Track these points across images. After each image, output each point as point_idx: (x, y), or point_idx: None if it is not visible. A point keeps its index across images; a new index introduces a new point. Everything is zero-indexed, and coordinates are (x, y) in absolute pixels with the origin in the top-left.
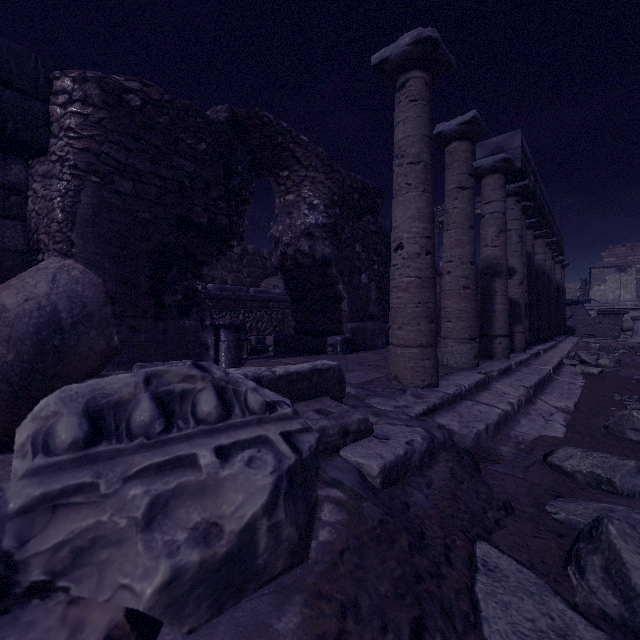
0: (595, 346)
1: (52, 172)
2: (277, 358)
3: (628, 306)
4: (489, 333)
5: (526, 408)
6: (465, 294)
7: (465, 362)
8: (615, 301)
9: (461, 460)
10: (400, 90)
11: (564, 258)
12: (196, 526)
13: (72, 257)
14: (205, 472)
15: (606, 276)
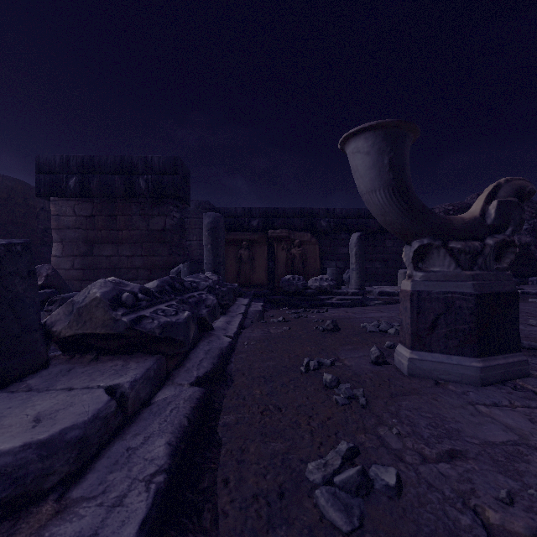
0: None
1: None
2: None
3: None
4: None
5: None
6: None
7: None
8: None
9: None
10: None
11: None
12: None
13: None
14: None
15: None
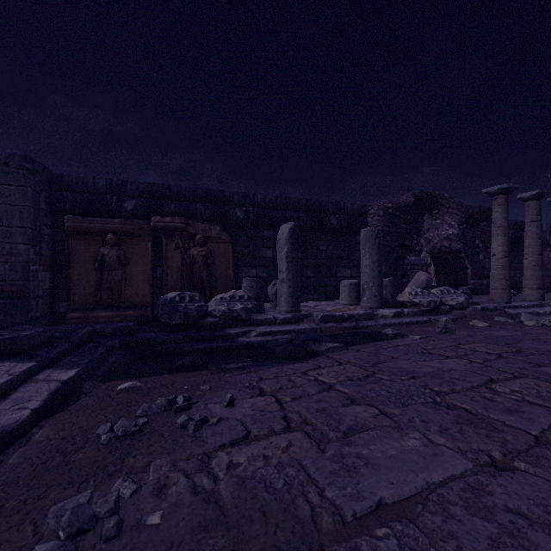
0: None
1: None
2: None
3: None
4: None
5: None
6: (534, 268)
7: (534, 298)
8: None
9: (505, 314)
10: (494, 200)
11: None
12: (456, 301)
13: None
14: (455, 297)
15: None
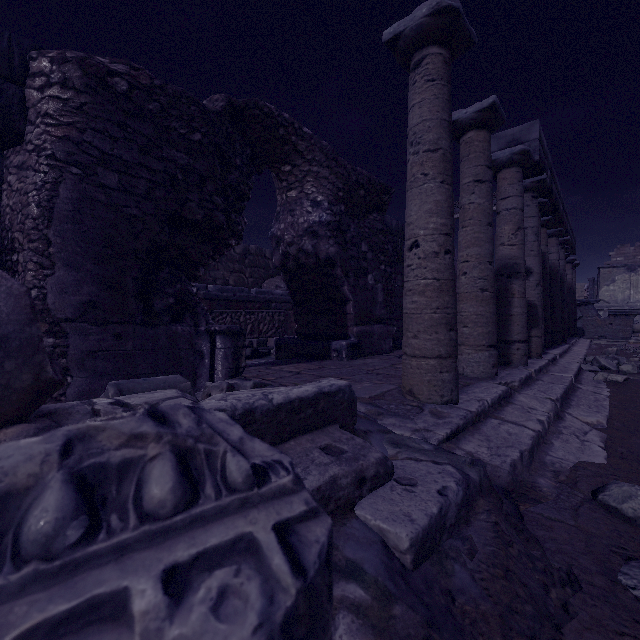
0: (612, 350)
1: (28, 163)
2: (278, 365)
3: (638, 307)
4: (506, 338)
5: (556, 425)
6: (483, 297)
7: (483, 371)
8: (625, 301)
9: (501, 506)
10: (415, 70)
11: (575, 258)
12: None
13: (49, 257)
14: (139, 630)
15: (615, 276)
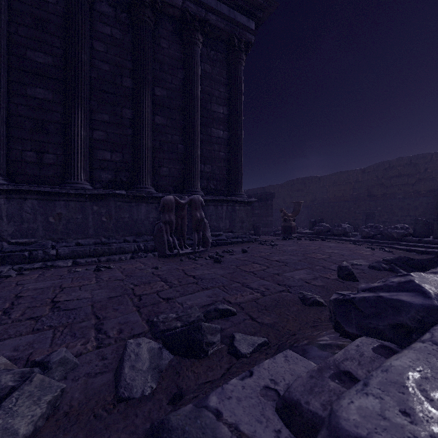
0: None
1: None
2: None
3: None
4: None
5: None
6: None
7: None
8: None
9: None
10: None
11: None
12: None
13: None
14: None
15: None
